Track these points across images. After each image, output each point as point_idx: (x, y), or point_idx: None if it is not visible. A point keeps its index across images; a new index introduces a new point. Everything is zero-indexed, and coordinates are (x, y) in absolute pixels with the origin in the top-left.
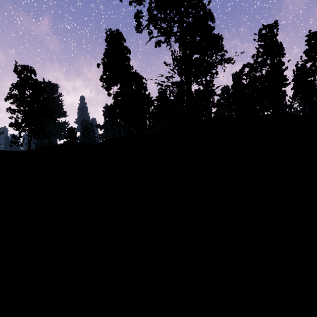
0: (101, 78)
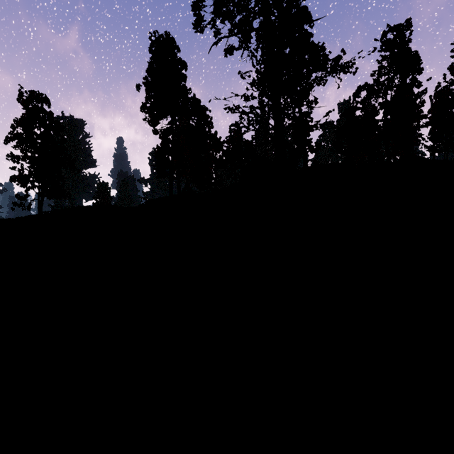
0: (143, 107)
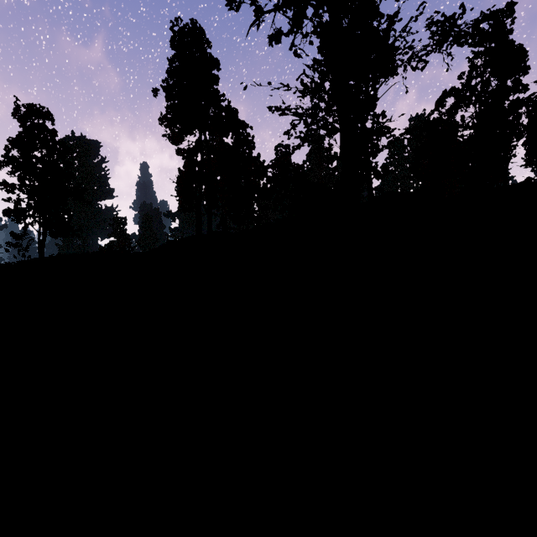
0: (162, 118)
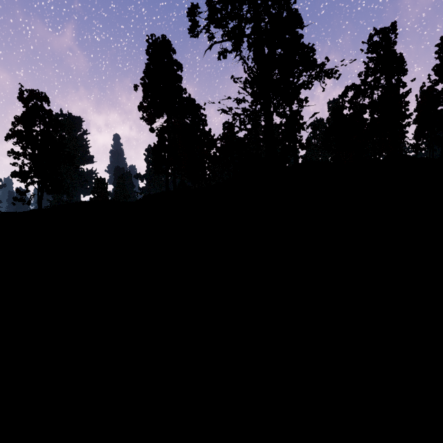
0: (140, 106)
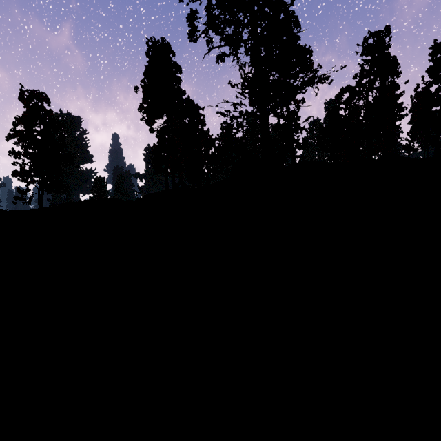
0: (140, 107)
